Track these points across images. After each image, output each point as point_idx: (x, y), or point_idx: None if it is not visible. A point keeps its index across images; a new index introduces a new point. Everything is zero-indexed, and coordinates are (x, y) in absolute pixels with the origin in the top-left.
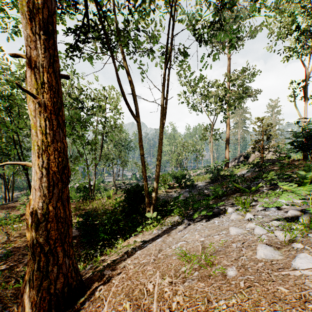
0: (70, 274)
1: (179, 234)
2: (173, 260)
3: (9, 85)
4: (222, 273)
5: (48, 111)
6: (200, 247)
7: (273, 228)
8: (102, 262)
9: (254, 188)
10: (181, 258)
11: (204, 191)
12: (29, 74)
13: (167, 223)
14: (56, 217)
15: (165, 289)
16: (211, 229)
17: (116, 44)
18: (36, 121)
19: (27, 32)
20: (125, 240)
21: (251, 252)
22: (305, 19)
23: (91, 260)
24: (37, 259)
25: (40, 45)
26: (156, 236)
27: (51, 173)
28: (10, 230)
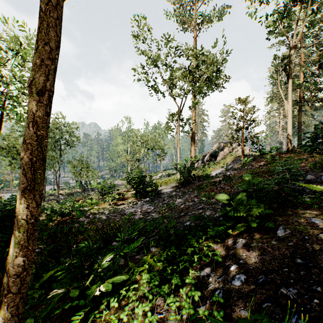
0: None
1: None
2: None
3: None
4: None
5: None
6: None
7: None
8: None
9: None
10: None
11: (175, 201)
12: None
13: None
14: None
15: None
16: None
17: None
18: None
19: None
20: None
21: None
22: None
23: None
24: None
25: None
26: None
27: None
28: None
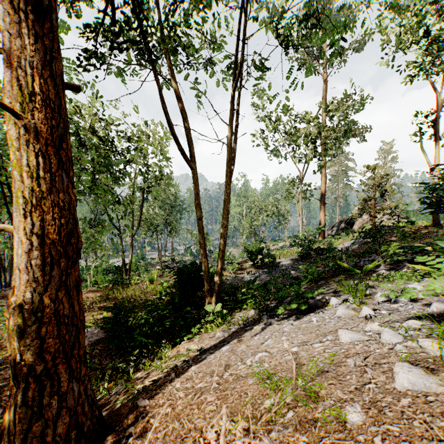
0: (82, 407)
1: (256, 340)
2: (249, 386)
3: (3, 116)
4: (336, 416)
5: (42, 140)
6: (294, 365)
7: (412, 332)
8: (137, 382)
9: (367, 267)
10: (262, 382)
11: (290, 272)
12: (10, 79)
13: (237, 320)
14: (56, 315)
15: (237, 443)
16: (308, 332)
17: (161, 55)
18: (22, 157)
19: (5, 9)
20: (173, 346)
21: (384, 376)
22: (437, 22)
23: (122, 378)
24: (22, 386)
25: (28, 30)
26: (220, 342)
27: (49, 243)
28: (3, 331)
